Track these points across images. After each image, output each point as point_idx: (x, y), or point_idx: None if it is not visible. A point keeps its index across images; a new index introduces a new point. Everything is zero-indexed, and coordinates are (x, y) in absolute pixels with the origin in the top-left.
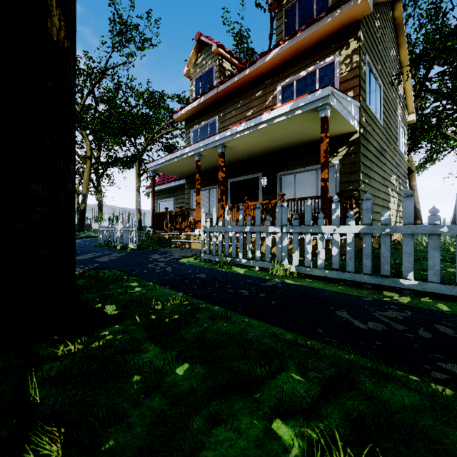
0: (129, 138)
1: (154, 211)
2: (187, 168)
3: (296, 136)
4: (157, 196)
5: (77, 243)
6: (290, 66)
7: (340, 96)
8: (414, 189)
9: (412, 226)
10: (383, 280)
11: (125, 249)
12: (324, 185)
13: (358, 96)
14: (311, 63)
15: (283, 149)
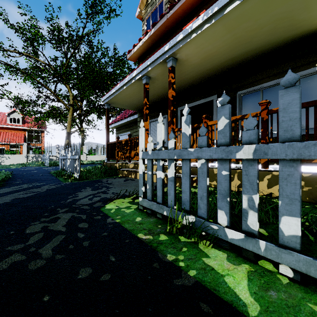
0: (101, 90)
1: (108, 141)
2: (138, 99)
3: (274, 30)
4: (117, 131)
5: (45, 170)
6: None
7: None
8: None
9: None
10: None
11: (70, 178)
12: None
13: None
14: None
15: (246, 61)
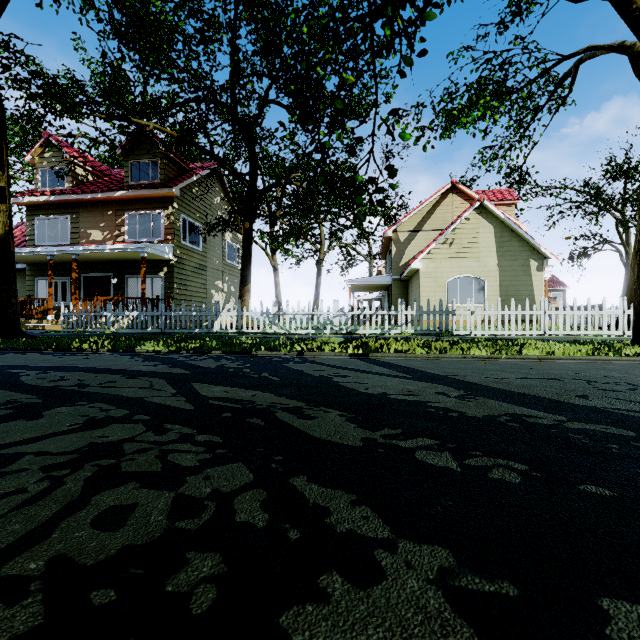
0: None
1: None
2: (34, 259)
3: (135, 257)
4: None
5: None
6: (135, 204)
7: (154, 246)
8: (278, 285)
9: (150, 312)
10: (144, 330)
11: None
12: (143, 292)
13: (173, 239)
14: (148, 208)
15: (129, 260)
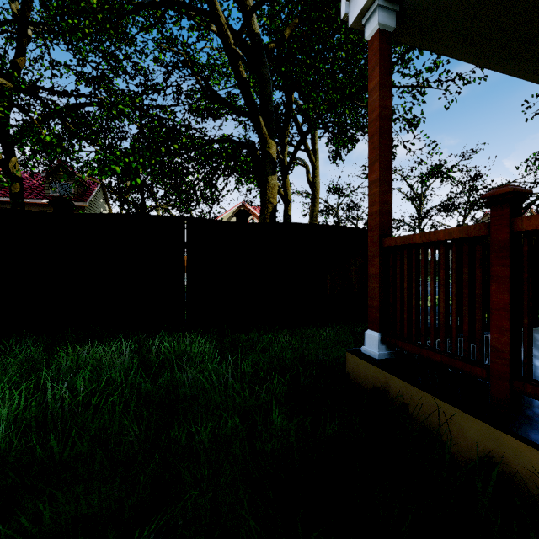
0: None
1: None
2: None
3: None
4: None
5: None
6: None
7: None
8: None
9: None
10: None
11: None
12: None
13: None
14: None
15: None
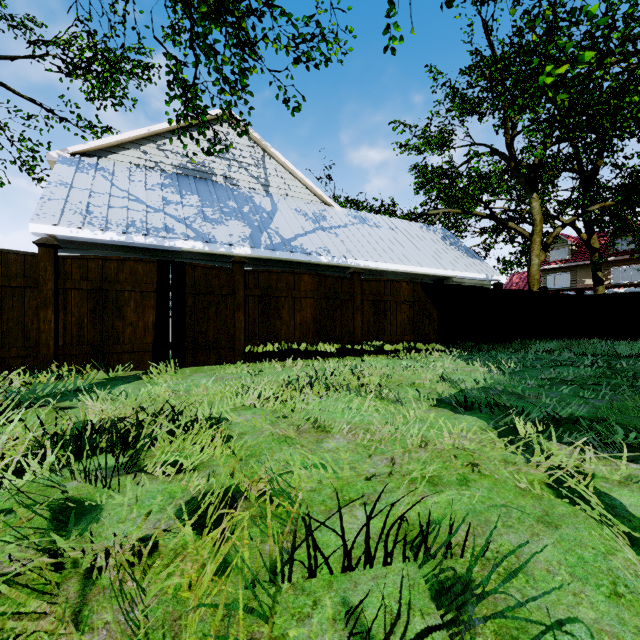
0: None
1: None
2: None
3: None
4: None
5: None
6: (618, 262)
7: None
8: None
9: None
10: None
11: None
12: None
13: None
14: (628, 264)
15: None
